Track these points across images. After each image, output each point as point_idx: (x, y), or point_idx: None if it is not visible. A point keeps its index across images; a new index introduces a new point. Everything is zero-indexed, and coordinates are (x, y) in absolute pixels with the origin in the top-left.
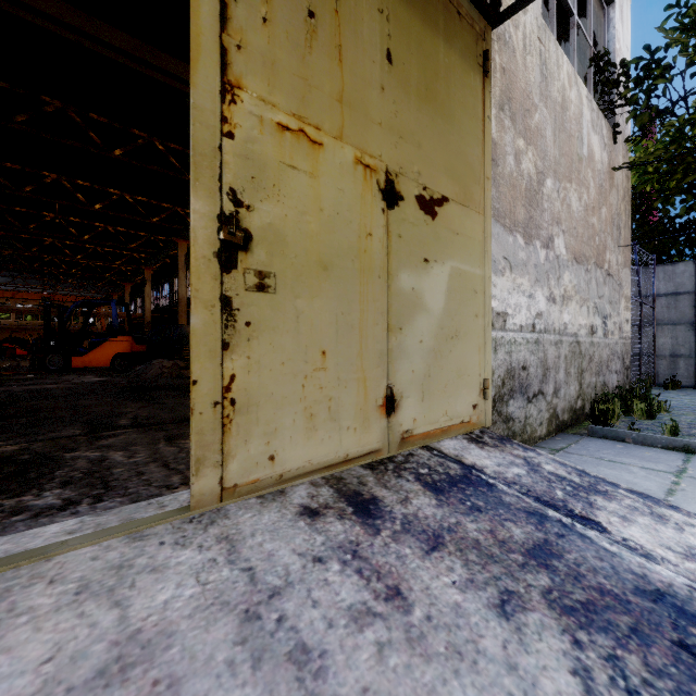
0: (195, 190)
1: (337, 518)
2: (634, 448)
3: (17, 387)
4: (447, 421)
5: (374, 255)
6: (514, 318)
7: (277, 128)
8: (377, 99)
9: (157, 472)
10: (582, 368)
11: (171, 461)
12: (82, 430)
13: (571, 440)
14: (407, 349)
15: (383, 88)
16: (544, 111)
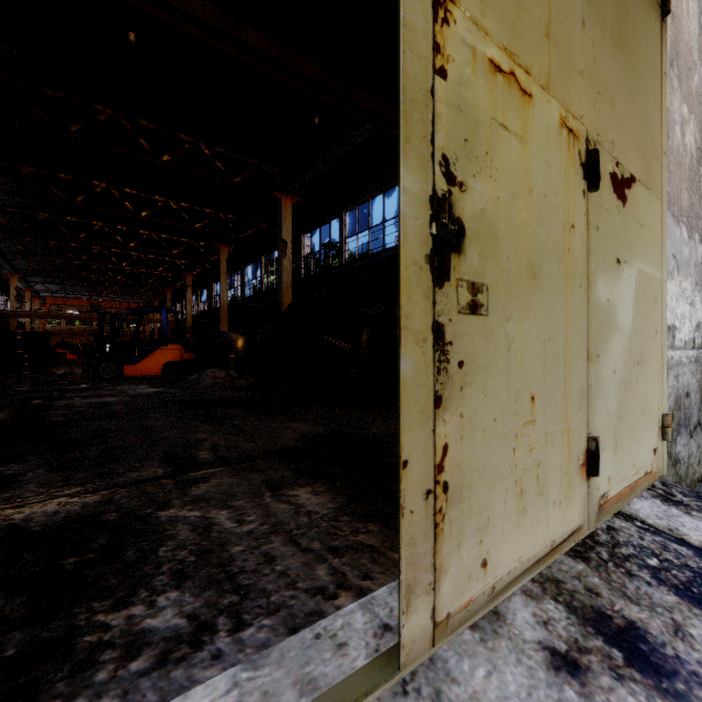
0: (405, 157)
1: (613, 676)
2: None
3: (77, 400)
4: (634, 474)
5: (576, 254)
6: (680, 331)
7: (489, 68)
8: (579, 37)
9: (289, 556)
10: None
11: (296, 533)
12: (163, 468)
13: None
14: (603, 383)
15: (583, 23)
16: (701, 72)
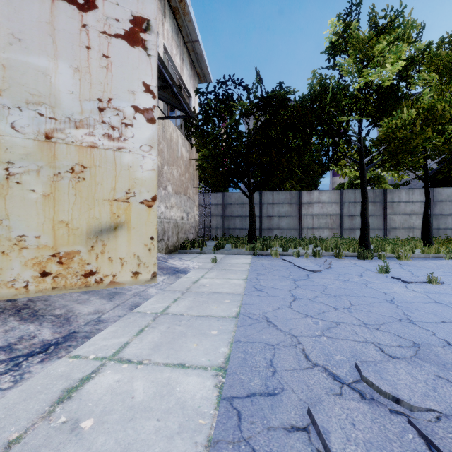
0: None
1: None
2: (189, 254)
3: None
4: None
5: None
6: None
7: None
8: None
9: None
10: (178, 231)
11: None
12: None
13: (172, 255)
14: None
15: None
16: (164, 143)
